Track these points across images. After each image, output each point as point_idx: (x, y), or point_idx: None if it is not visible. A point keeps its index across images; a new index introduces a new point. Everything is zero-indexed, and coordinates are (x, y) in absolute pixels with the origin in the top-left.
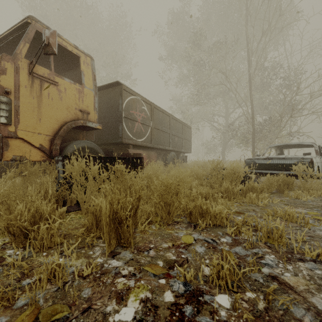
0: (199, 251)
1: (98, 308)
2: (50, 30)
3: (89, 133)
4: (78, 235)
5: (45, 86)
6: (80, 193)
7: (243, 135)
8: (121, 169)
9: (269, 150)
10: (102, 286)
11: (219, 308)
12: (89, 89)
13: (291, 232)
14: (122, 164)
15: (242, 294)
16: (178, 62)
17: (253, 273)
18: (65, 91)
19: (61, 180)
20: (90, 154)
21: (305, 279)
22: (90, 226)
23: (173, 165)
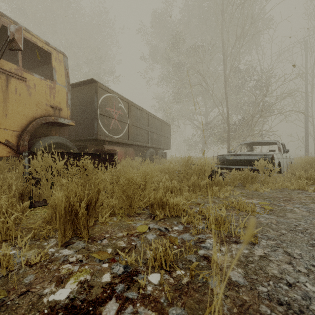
0: (149, 238)
1: (36, 291)
2: (15, 26)
3: (63, 129)
4: (35, 227)
5: (12, 82)
6: (46, 188)
7: (220, 133)
8: (86, 164)
9: (244, 147)
10: (47, 272)
11: (148, 284)
12: (62, 85)
13: (234, 219)
14: (94, 160)
15: (173, 272)
16: (160, 61)
17: (189, 255)
18: (34, 87)
19: (26, 175)
20: (62, 150)
21: (231, 258)
22: (49, 219)
23: (143, 161)
